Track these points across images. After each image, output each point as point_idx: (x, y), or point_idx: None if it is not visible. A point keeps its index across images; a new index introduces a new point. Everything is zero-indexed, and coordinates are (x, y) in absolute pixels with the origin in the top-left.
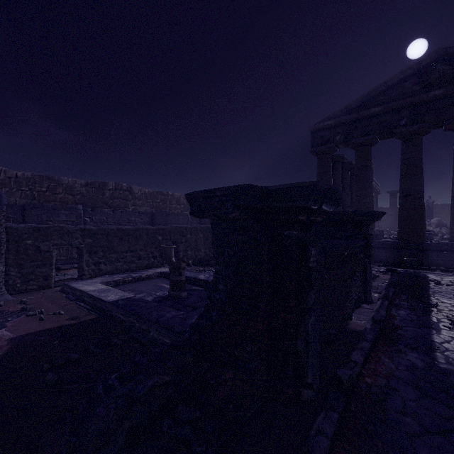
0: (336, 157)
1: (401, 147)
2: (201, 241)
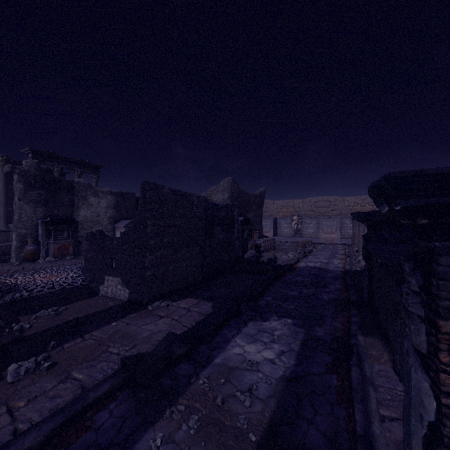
0: None
1: None
2: None
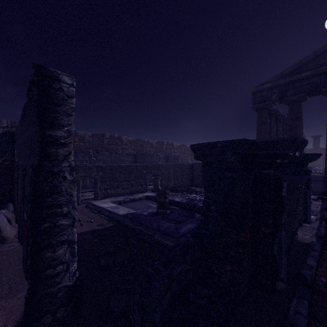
0: (272, 111)
1: None
2: (172, 174)
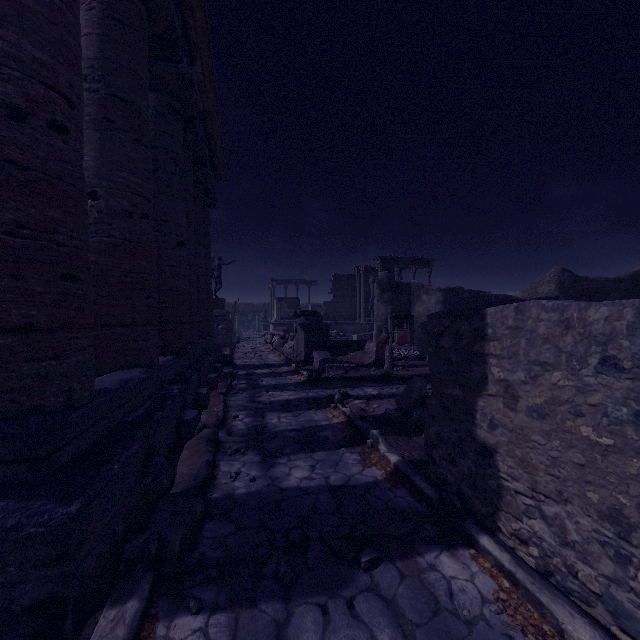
0: None
1: (163, 112)
2: None
